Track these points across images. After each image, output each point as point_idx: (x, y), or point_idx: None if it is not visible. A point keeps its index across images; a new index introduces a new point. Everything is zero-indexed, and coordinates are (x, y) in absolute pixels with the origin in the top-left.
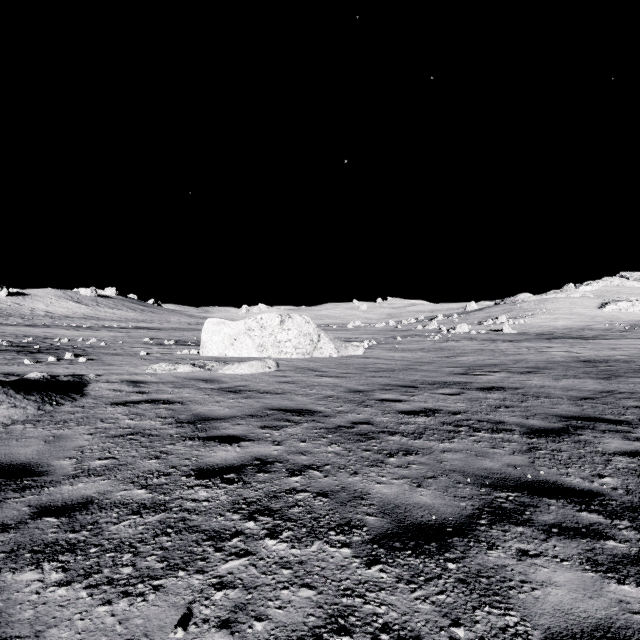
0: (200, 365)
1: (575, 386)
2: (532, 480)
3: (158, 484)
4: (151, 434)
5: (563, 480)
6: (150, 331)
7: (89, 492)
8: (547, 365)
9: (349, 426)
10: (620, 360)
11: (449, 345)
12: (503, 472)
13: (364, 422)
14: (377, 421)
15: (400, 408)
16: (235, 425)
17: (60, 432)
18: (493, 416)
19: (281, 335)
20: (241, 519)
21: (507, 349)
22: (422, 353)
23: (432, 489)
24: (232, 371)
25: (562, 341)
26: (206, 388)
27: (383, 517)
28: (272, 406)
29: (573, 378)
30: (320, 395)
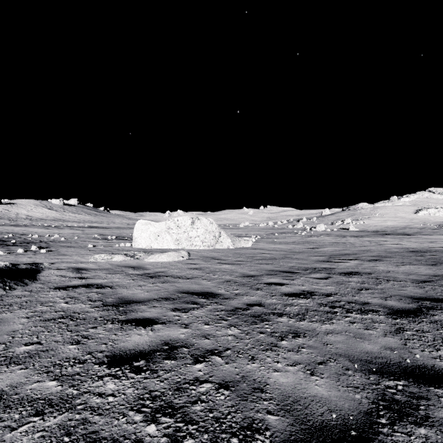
0: (131, 255)
1: (412, 271)
2: (412, 365)
3: (71, 374)
4: (79, 317)
5: (439, 365)
6: (99, 229)
7: (2, 385)
8: (387, 254)
9: (245, 308)
10: (439, 250)
11: (313, 239)
12: (383, 356)
13: (257, 304)
14: (267, 303)
15: (284, 291)
16: (151, 308)
17: (2, 316)
18: (358, 298)
19: (192, 232)
20: (143, 421)
21: (355, 242)
22: (294, 245)
23: (325, 377)
24: (154, 260)
25: (392, 236)
26: (133, 274)
27: (284, 416)
28: (183, 289)
29: (409, 264)
30: (221, 279)
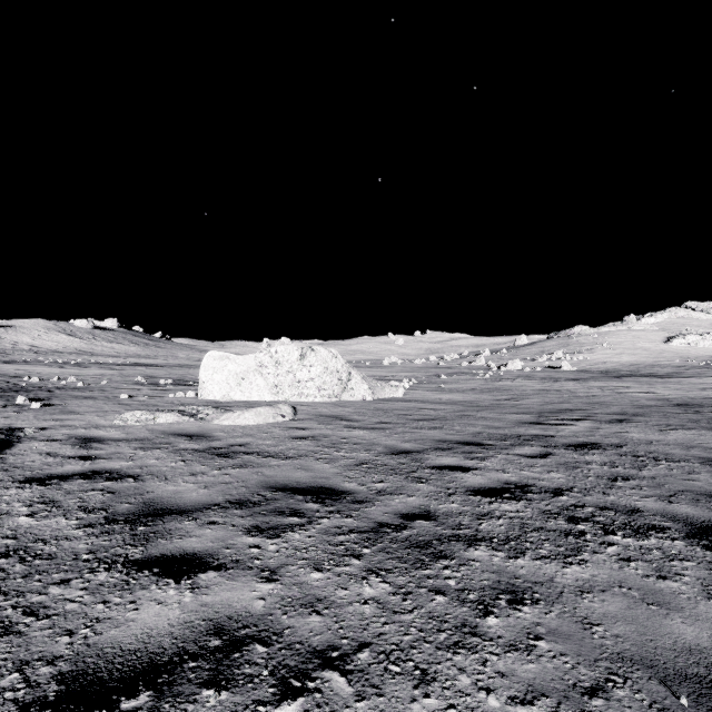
0: (191, 413)
1: (692, 441)
2: None
3: None
4: (41, 553)
5: None
6: (149, 368)
7: None
8: (636, 410)
9: (397, 525)
10: None
11: (504, 385)
12: None
13: (421, 514)
14: (441, 511)
15: (471, 483)
16: (204, 526)
17: None
18: (616, 497)
19: (301, 373)
20: None
21: (576, 389)
22: (475, 395)
23: None
24: (232, 421)
25: (636, 380)
26: (186, 449)
27: None
28: (276, 482)
29: (682, 429)
30: (350, 460)
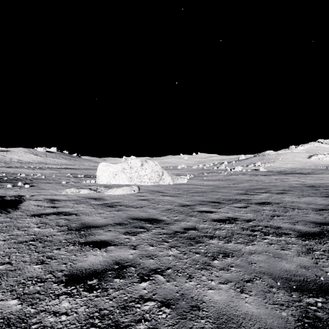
0: (94, 189)
1: (311, 201)
2: (326, 282)
3: (31, 292)
4: (46, 240)
5: None
6: (72, 170)
7: None
8: (290, 189)
9: (182, 232)
10: None
11: (233, 177)
12: (300, 274)
13: (192, 228)
14: (200, 227)
15: (213, 217)
16: (106, 232)
17: None
18: (272, 223)
19: (141, 172)
20: None
21: (264, 179)
22: (219, 182)
23: (253, 295)
24: (112, 193)
25: (292, 175)
26: (94, 204)
27: None
28: (133, 216)
29: (308, 196)
30: (163, 208)
